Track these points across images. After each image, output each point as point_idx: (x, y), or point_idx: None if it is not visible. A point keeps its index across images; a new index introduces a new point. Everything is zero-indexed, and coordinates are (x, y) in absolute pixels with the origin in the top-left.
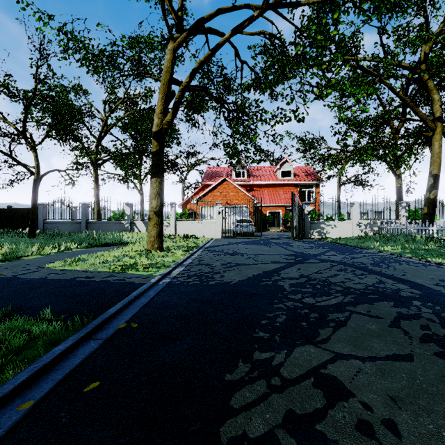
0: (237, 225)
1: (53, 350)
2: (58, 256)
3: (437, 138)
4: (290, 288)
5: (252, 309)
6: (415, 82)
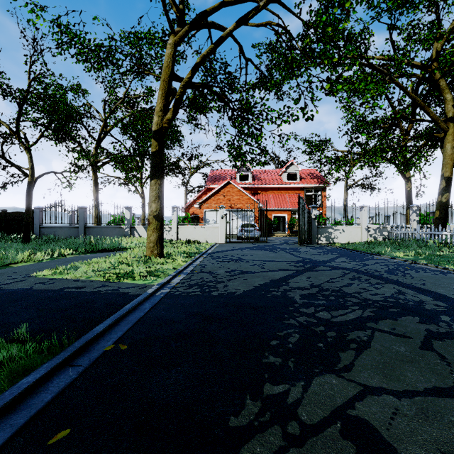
0: (241, 230)
1: (19, 382)
2: (50, 264)
3: (450, 139)
4: (302, 299)
5: (259, 326)
6: (426, 81)
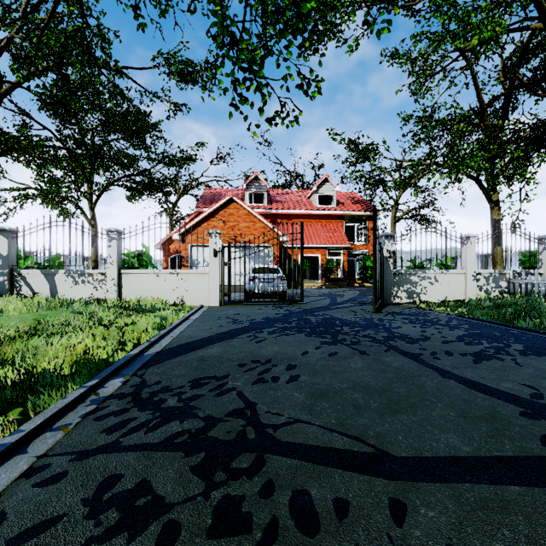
0: (253, 278)
1: None
2: None
3: None
4: None
5: None
6: None
